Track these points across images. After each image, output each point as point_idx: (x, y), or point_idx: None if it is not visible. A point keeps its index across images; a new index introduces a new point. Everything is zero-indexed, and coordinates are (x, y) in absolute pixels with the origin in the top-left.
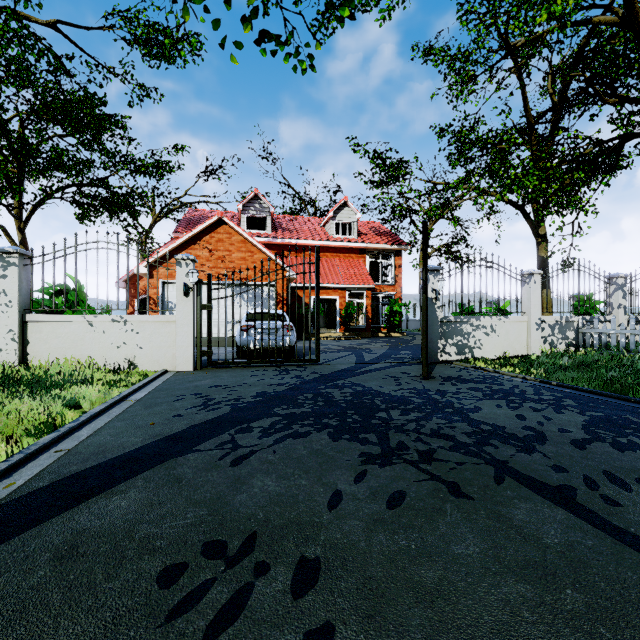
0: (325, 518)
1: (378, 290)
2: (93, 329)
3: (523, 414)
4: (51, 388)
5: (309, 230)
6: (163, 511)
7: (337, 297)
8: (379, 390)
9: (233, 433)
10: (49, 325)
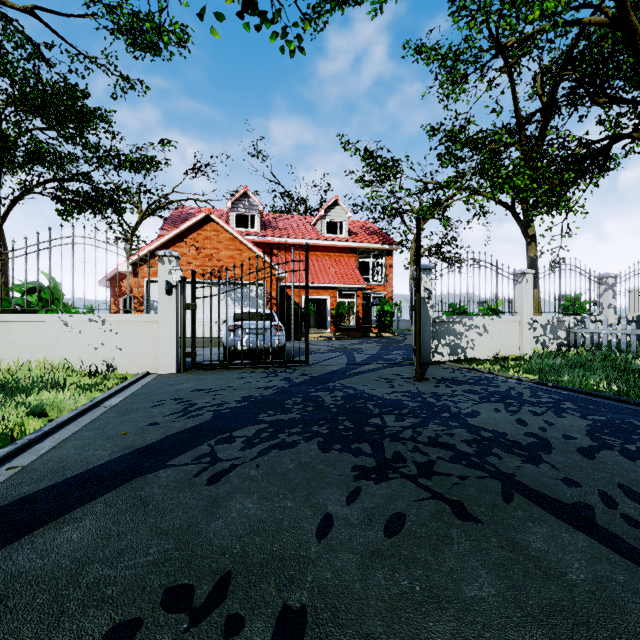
0: (313, 551)
1: (369, 290)
2: (68, 329)
3: (523, 419)
4: (16, 394)
5: (299, 229)
6: (121, 545)
7: (328, 297)
8: (372, 393)
9: (213, 444)
10: (20, 325)
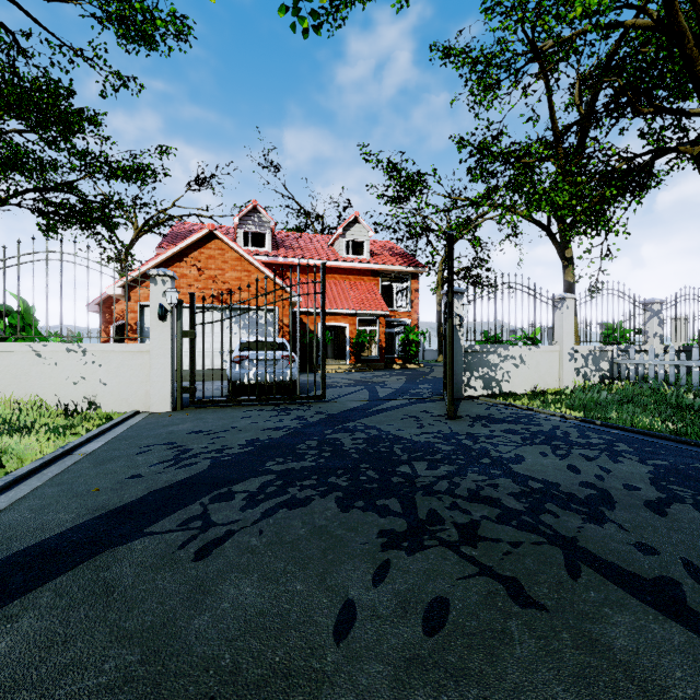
0: (329, 660)
1: (392, 317)
2: (42, 361)
3: (575, 464)
4: None
5: (315, 249)
6: (66, 658)
7: (347, 324)
8: (398, 434)
9: (207, 502)
10: None
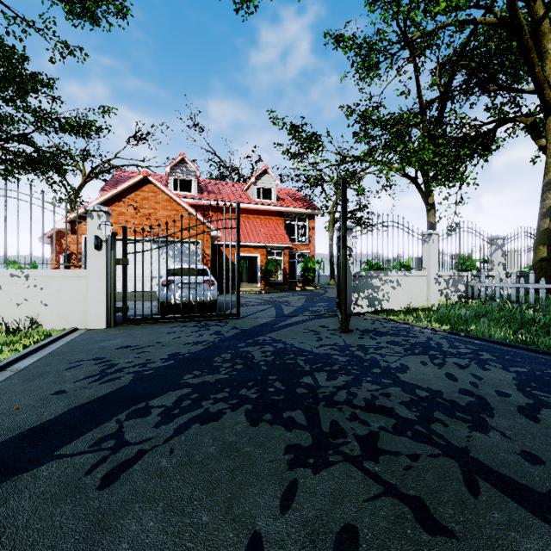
0: None
1: (294, 249)
2: None
3: (452, 373)
4: None
5: (233, 194)
6: None
7: (258, 254)
8: (301, 347)
9: (123, 419)
10: None
